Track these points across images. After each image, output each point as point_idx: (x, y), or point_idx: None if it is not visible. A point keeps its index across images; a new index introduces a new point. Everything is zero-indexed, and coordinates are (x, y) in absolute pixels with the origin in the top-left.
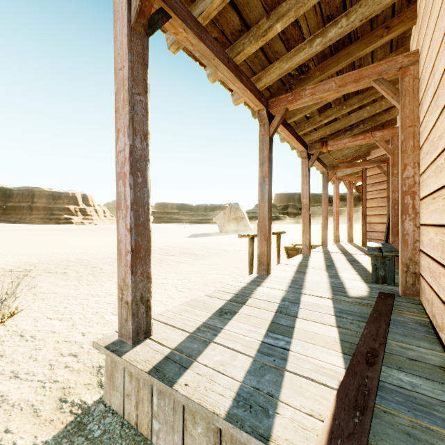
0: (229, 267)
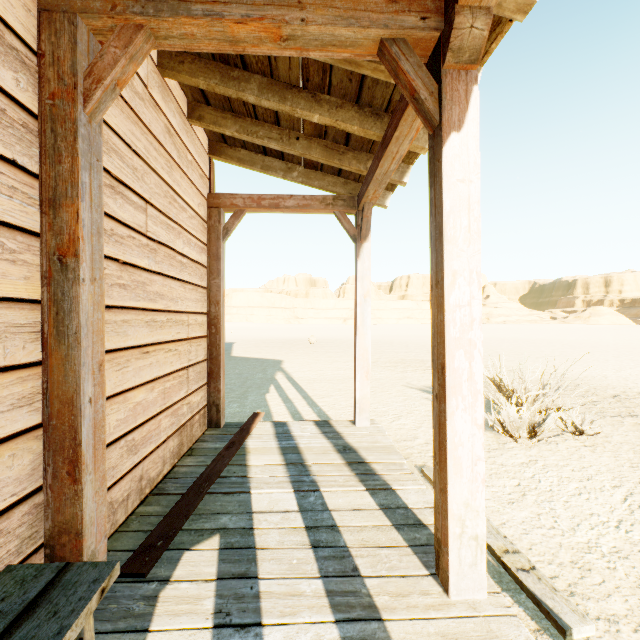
0: None
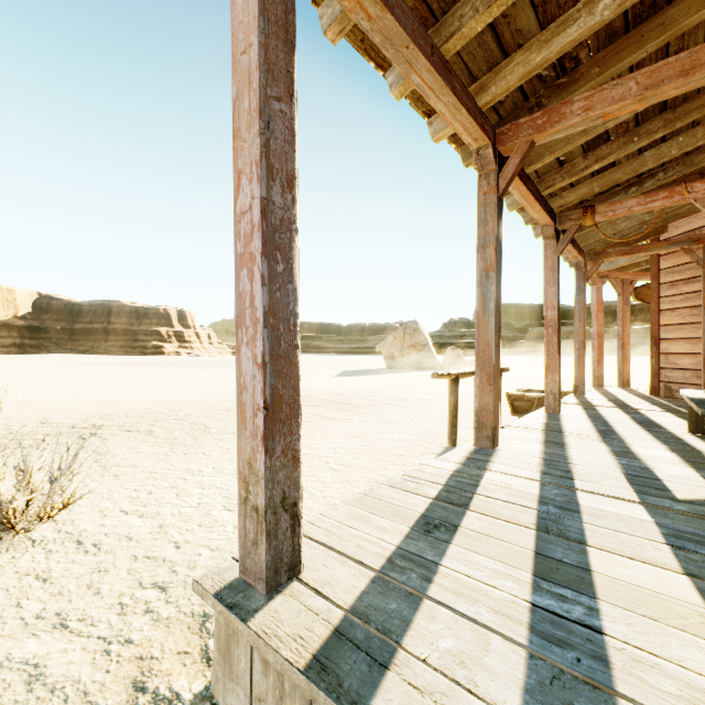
0: (411, 428)
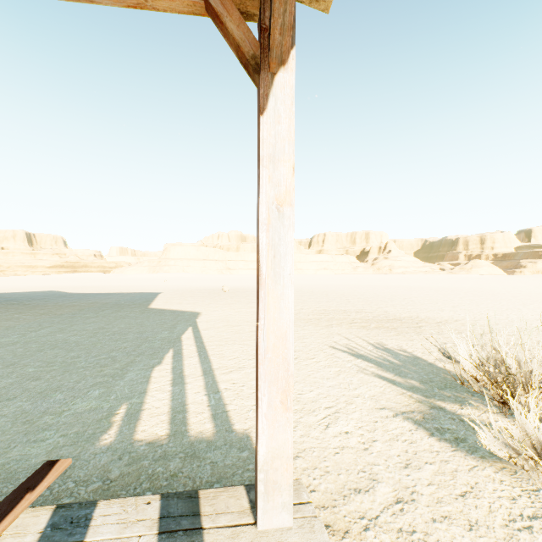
0: None
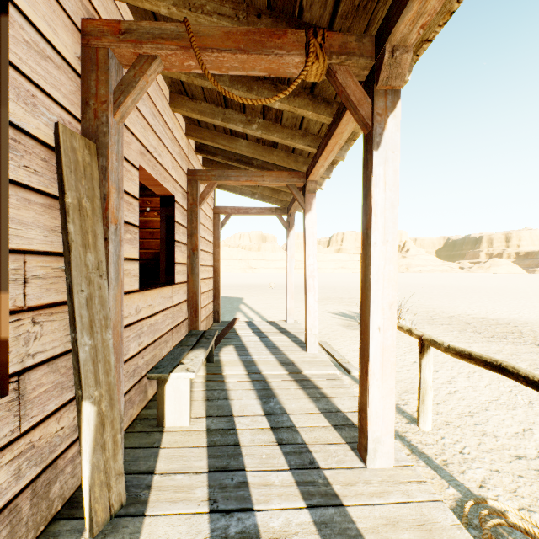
0: None
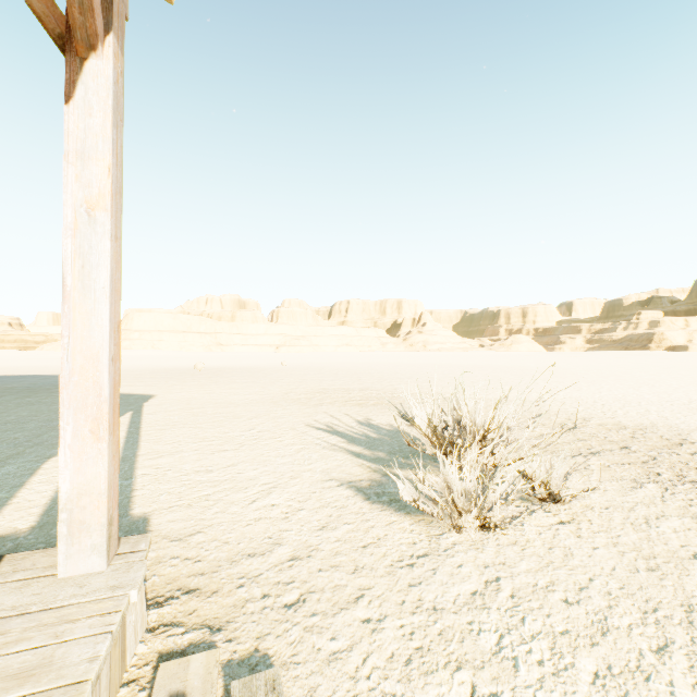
0: None
